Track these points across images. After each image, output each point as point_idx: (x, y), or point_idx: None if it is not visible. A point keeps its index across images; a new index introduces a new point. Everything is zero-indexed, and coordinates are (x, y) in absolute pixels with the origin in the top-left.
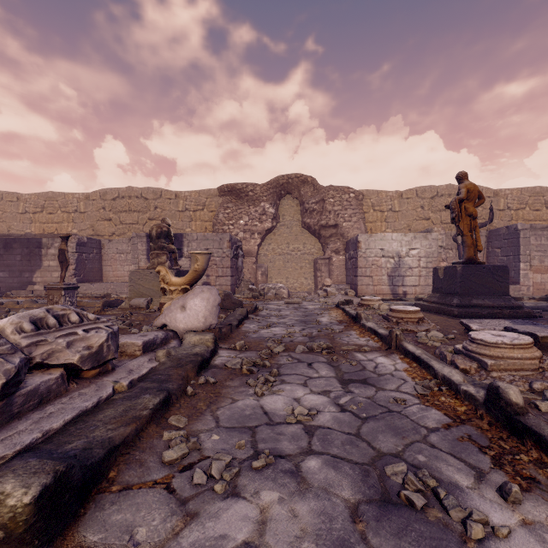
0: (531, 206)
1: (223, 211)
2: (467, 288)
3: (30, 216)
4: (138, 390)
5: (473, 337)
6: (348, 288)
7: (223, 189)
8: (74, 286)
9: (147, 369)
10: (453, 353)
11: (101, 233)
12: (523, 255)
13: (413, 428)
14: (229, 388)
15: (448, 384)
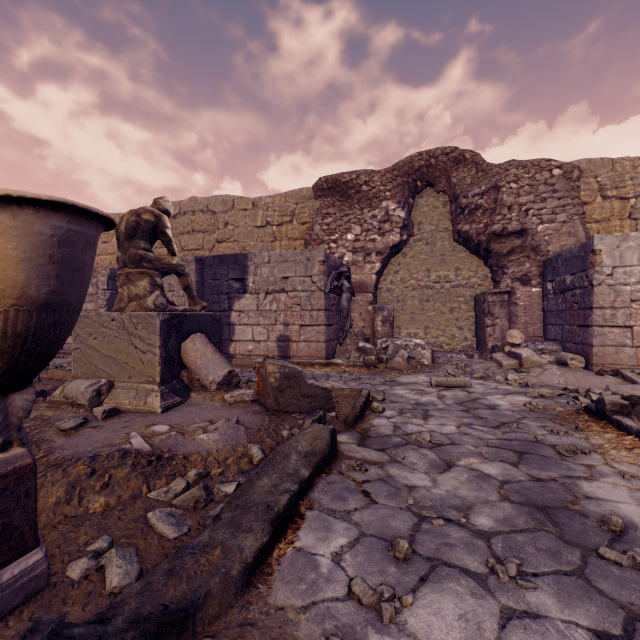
0: None
1: (320, 222)
2: None
3: None
4: None
5: None
6: (558, 348)
7: (320, 186)
8: None
9: None
10: None
11: None
12: None
13: None
14: None
15: None
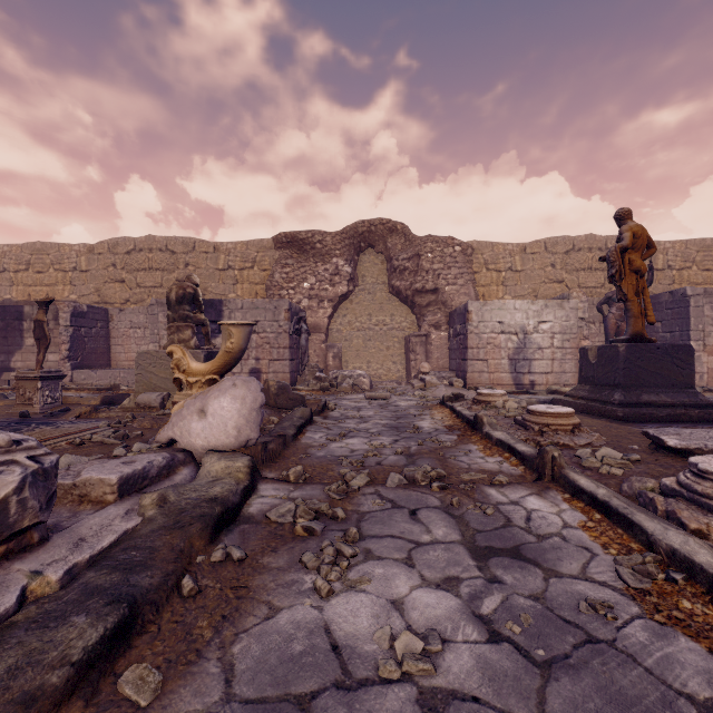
0: (699, 265)
1: (280, 270)
2: (633, 377)
3: (10, 275)
4: (75, 593)
5: (703, 469)
6: (454, 376)
7: (280, 239)
8: (58, 374)
9: (114, 536)
10: (657, 491)
11: (110, 300)
12: (694, 331)
13: (663, 700)
14: (266, 573)
15: (685, 567)
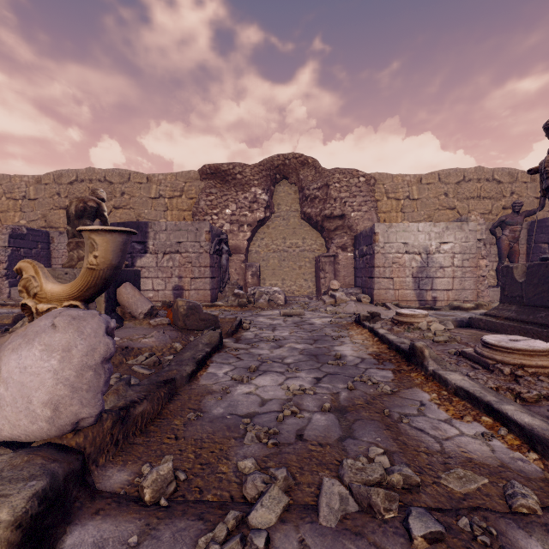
0: None
1: (204, 198)
2: None
3: None
4: None
5: None
6: (360, 292)
7: (204, 171)
8: None
9: None
10: None
11: (55, 224)
12: None
13: None
14: None
15: None
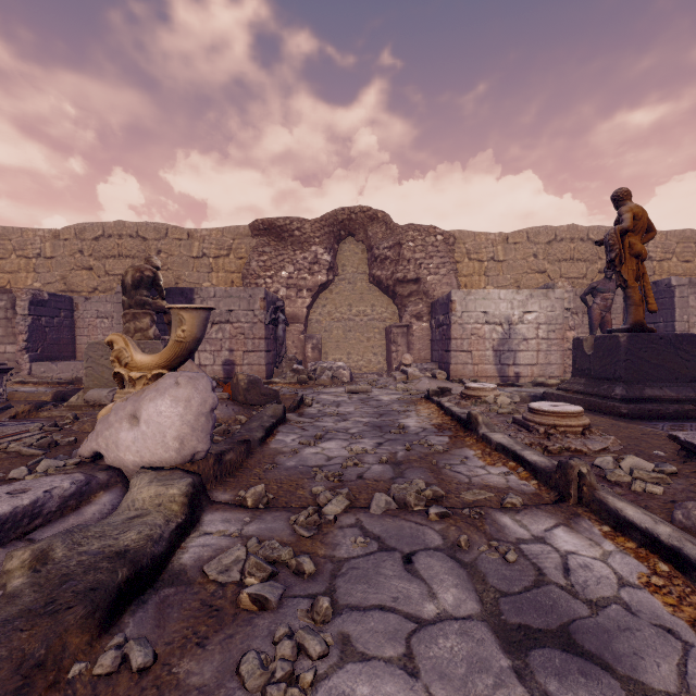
0: (679, 256)
1: (256, 258)
2: (635, 370)
3: None
4: None
5: None
6: (436, 367)
7: (256, 226)
8: (1, 368)
9: None
10: None
11: (77, 288)
12: (679, 322)
13: None
14: None
15: None
